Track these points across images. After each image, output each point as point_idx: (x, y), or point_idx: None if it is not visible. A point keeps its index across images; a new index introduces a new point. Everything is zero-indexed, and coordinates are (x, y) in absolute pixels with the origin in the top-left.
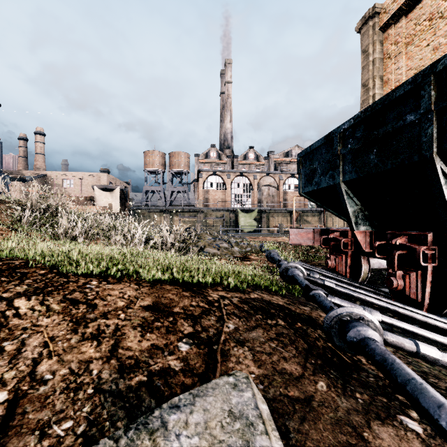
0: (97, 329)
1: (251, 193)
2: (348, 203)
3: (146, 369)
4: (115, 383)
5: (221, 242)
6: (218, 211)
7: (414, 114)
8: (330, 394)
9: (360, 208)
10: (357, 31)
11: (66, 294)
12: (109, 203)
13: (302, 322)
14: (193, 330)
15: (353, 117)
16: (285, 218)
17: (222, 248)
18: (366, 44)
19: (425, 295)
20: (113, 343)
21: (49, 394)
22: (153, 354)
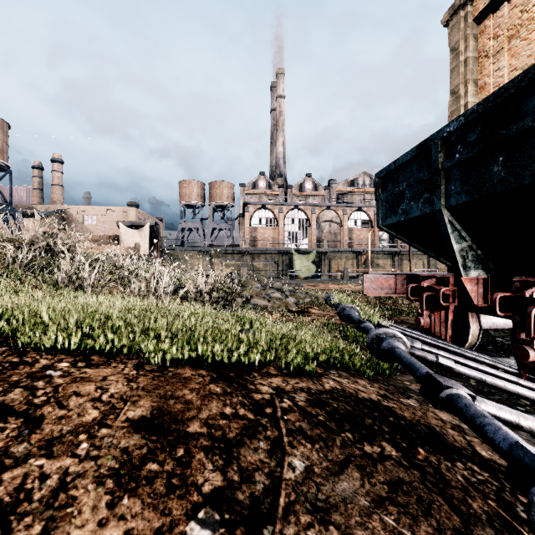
0: (17, 488)
1: (309, 230)
2: (453, 238)
3: None
4: None
5: (273, 291)
6: (268, 253)
7: None
8: None
9: (469, 245)
10: (443, 25)
11: None
12: (136, 243)
13: (424, 444)
14: (222, 480)
15: (463, 114)
16: (350, 261)
17: (274, 298)
18: (455, 40)
19: None
20: (38, 533)
21: None
22: None
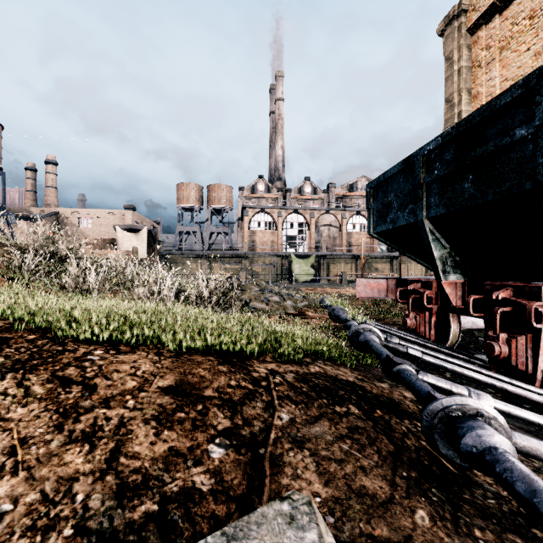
0: (92, 424)
1: (308, 234)
2: (433, 246)
3: (158, 491)
4: (109, 517)
5: (271, 295)
6: (267, 257)
7: (526, 128)
8: (436, 532)
9: (448, 252)
10: (438, 34)
11: (57, 370)
12: (134, 247)
13: (382, 408)
14: (230, 423)
15: (440, 135)
16: (349, 265)
17: (272, 302)
18: (450, 49)
19: (538, 365)
20: (113, 447)
21: (3, 539)
22: (170, 464)
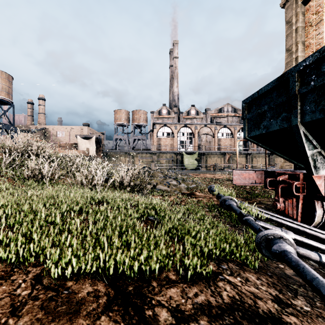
0: None
1: (193, 139)
2: (306, 146)
3: None
4: None
5: (171, 180)
6: (168, 154)
7: None
8: None
9: (319, 151)
10: (281, 6)
11: None
12: (87, 148)
13: None
14: None
15: (318, 50)
16: (219, 159)
17: (171, 185)
18: (290, 16)
19: None
20: None
21: None
22: None
